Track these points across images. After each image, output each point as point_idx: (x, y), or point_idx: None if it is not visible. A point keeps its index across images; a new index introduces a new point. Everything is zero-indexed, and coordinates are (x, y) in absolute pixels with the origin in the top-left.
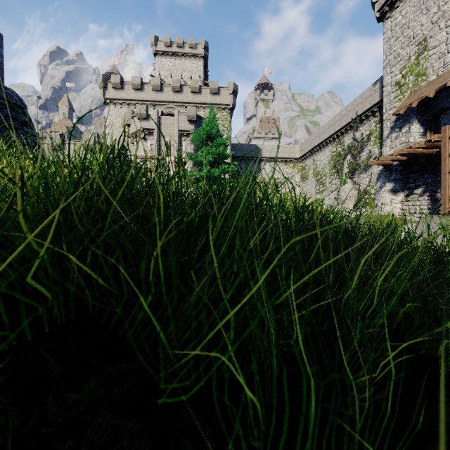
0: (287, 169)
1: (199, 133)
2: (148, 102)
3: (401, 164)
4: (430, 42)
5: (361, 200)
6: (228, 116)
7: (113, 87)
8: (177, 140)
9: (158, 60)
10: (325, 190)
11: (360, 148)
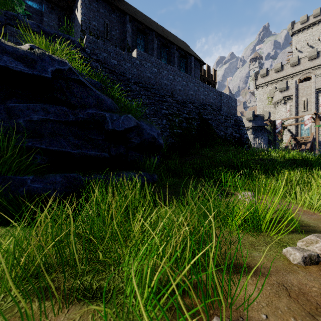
0: None
1: None
2: (286, 76)
3: None
4: None
5: None
6: None
7: (261, 77)
8: (313, 97)
9: (294, 38)
10: None
11: None
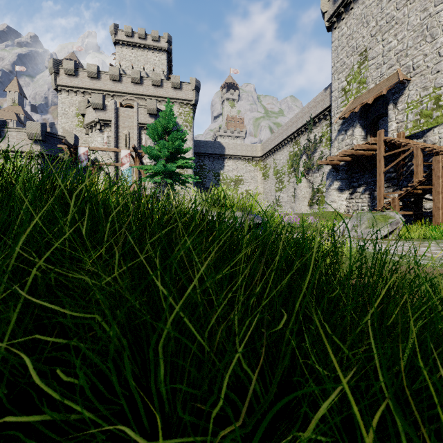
0: (250, 167)
1: (154, 126)
2: (105, 92)
3: (347, 165)
4: (370, 53)
5: (314, 198)
6: (191, 112)
7: (66, 73)
8: (136, 133)
9: (119, 49)
10: (284, 188)
11: (313, 148)
